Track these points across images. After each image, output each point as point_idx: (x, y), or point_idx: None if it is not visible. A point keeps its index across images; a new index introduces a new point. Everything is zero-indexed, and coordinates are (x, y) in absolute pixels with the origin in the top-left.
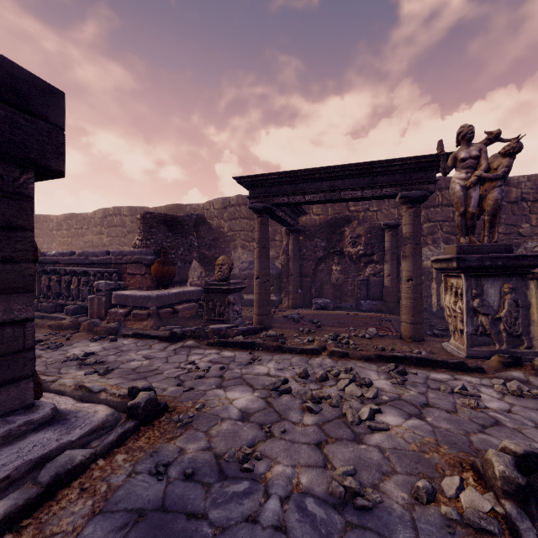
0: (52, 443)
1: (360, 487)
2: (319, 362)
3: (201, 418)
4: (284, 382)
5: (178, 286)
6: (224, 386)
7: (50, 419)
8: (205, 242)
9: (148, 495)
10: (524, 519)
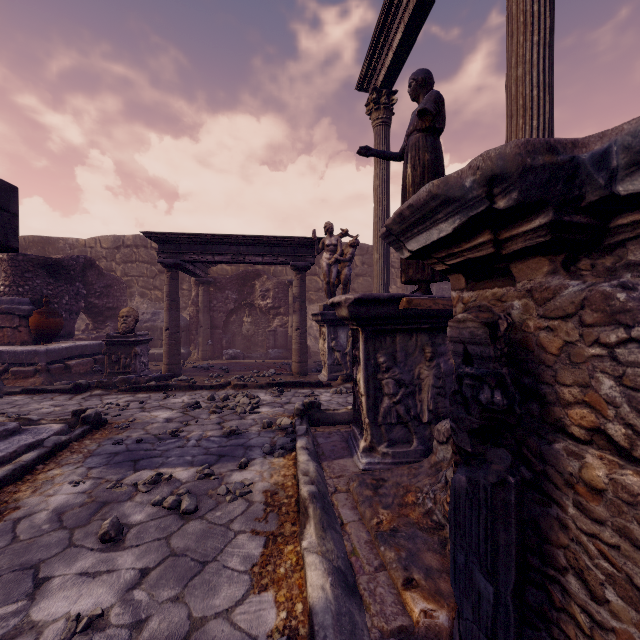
0: (31, 439)
1: (238, 429)
2: (224, 392)
3: (136, 424)
4: (196, 404)
5: (62, 340)
6: (147, 411)
7: (18, 431)
8: (95, 289)
9: (117, 449)
10: (299, 419)
